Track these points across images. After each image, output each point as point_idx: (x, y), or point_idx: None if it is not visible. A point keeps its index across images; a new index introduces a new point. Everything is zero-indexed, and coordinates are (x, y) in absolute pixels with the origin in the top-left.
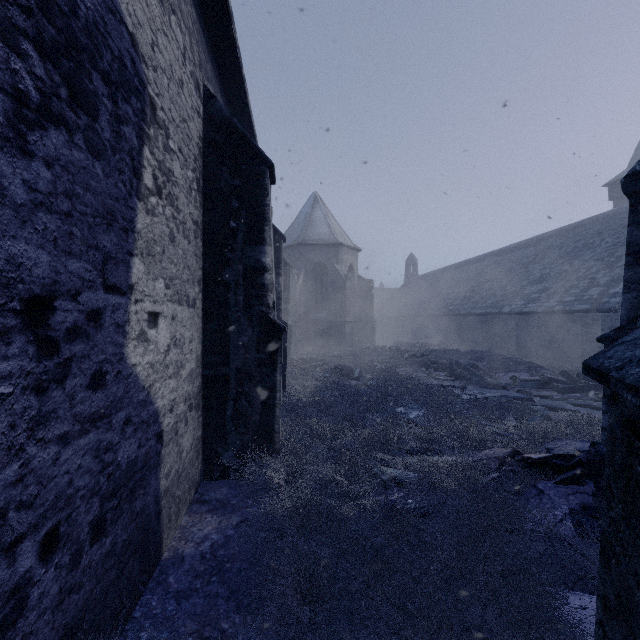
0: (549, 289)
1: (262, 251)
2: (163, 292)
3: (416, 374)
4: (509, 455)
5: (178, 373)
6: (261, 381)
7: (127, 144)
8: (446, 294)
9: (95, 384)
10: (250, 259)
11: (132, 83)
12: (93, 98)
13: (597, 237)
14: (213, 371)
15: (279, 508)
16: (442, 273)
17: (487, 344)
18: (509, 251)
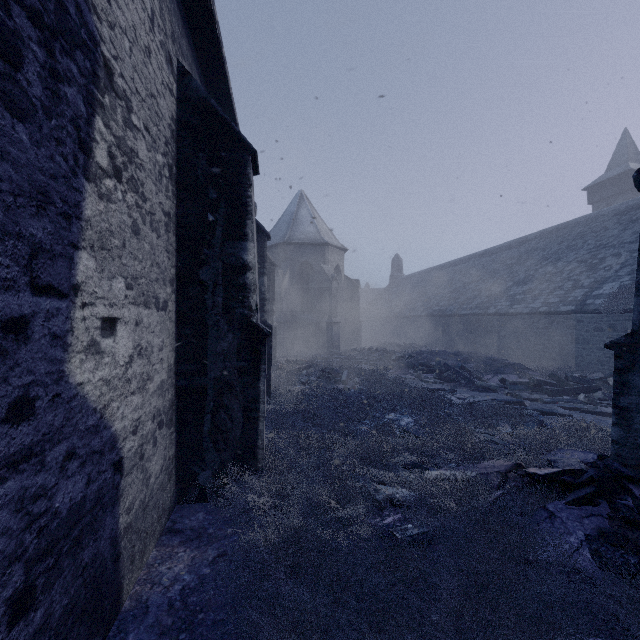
0: (534, 290)
1: (244, 247)
2: (123, 293)
3: (405, 377)
4: (511, 469)
5: (144, 387)
6: (242, 392)
7: (69, 109)
8: (432, 295)
9: (17, 415)
10: (230, 256)
11: (77, 34)
12: (13, 39)
13: (579, 239)
14: (188, 381)
15: (262, 542)
16: (427, 274)
17: (473, 345)
18: (493, 252)
